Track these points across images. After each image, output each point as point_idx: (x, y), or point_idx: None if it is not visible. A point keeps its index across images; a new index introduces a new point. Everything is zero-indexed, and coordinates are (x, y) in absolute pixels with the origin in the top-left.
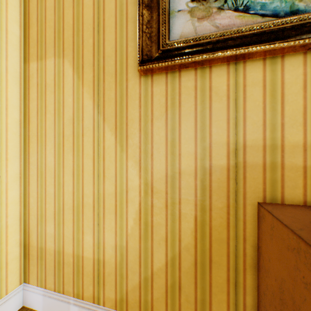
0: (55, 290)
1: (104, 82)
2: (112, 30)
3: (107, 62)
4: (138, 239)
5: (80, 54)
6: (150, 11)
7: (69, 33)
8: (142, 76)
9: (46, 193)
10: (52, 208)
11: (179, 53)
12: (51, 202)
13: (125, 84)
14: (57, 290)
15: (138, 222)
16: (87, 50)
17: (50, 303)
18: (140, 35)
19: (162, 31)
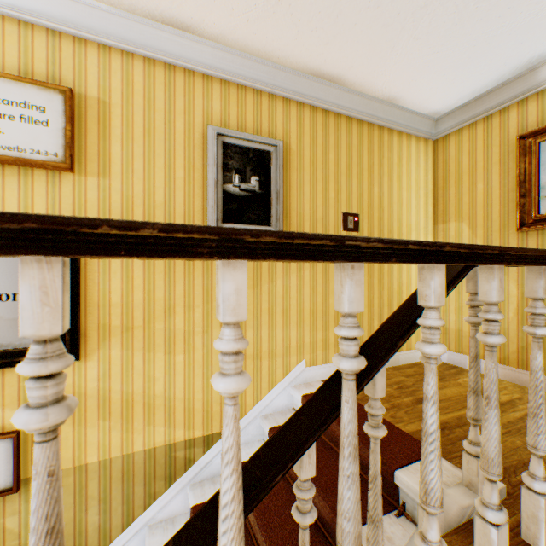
0: (455, 351)
1: (490, 235)
2: (496, 206)
3: (493, 224)
4: (516, 324)
5: (473, 220)
6: (524, 198)
7: (465, 208)
8: (518, 232)
9: (448, 297)
10: (453, 306)
11: (545, 220)
12: (452, 302)
13: (506, 237)
14: (456, 351)
15: (516, 314)
16: (478, 217)
17: (452, 358)
18: (517, 213)
19: (532, 209)
